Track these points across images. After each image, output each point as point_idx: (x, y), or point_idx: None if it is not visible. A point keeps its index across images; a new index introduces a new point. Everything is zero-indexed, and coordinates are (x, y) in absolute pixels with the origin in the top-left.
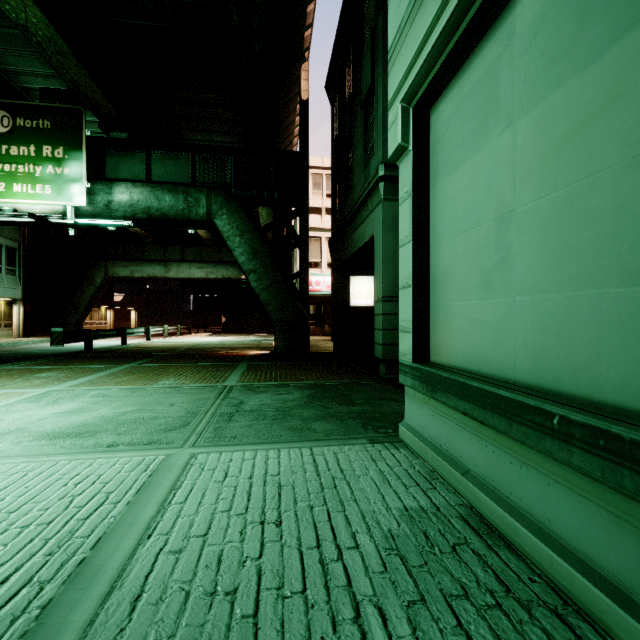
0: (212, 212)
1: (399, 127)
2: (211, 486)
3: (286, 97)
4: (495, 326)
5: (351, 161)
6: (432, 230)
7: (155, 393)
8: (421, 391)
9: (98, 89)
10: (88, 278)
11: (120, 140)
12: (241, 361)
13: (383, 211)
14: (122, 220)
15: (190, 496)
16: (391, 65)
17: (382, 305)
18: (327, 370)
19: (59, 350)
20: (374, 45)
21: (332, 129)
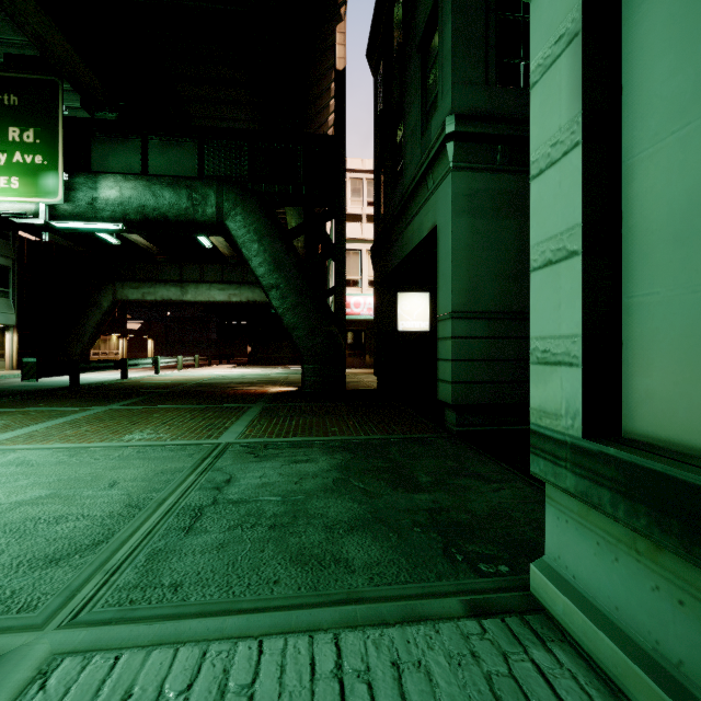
0: (223, 212)
1: None
2: None
3: (317, 70)
4: None
5: (401, 137)
6: (635, 112)
7: (104, 458)
8: (625, 520)
9: (71, 48)
10: (94, 301)
11: (109, 122)
12: (256, 402)
13: (452, 185)
14: (111, 223)
15: None
16: None
17: (451, 324)
18: (369, 416)
19: (44, 385)
20: None
21: (375, 106)
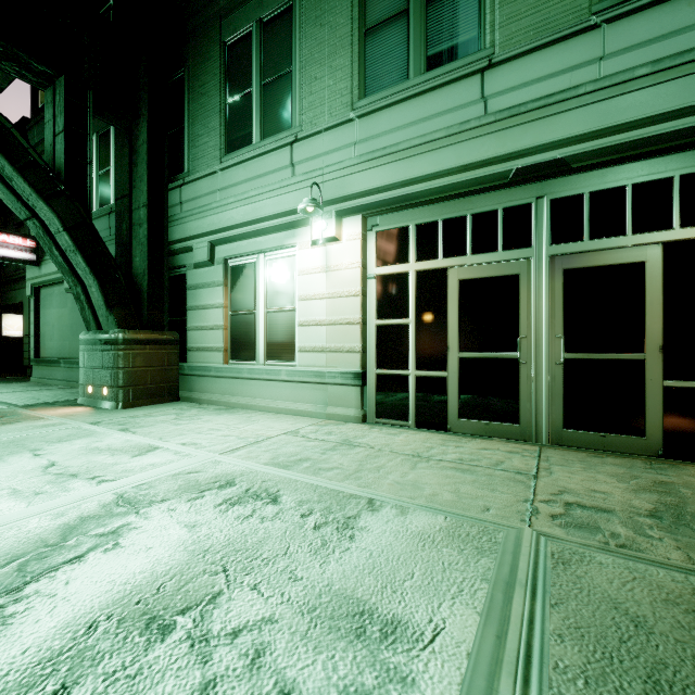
0: None
1: (30, 290)
2: None
3: None
4: (53, 347)
5: None
6: (42, 321)
7: None
8: (37, 365)
9: None
10: None
11: None
12: None
13: None
14: None
15: None
16: (28, 268)
17: (29, 339)
18: None
19: None
20: None
21: None
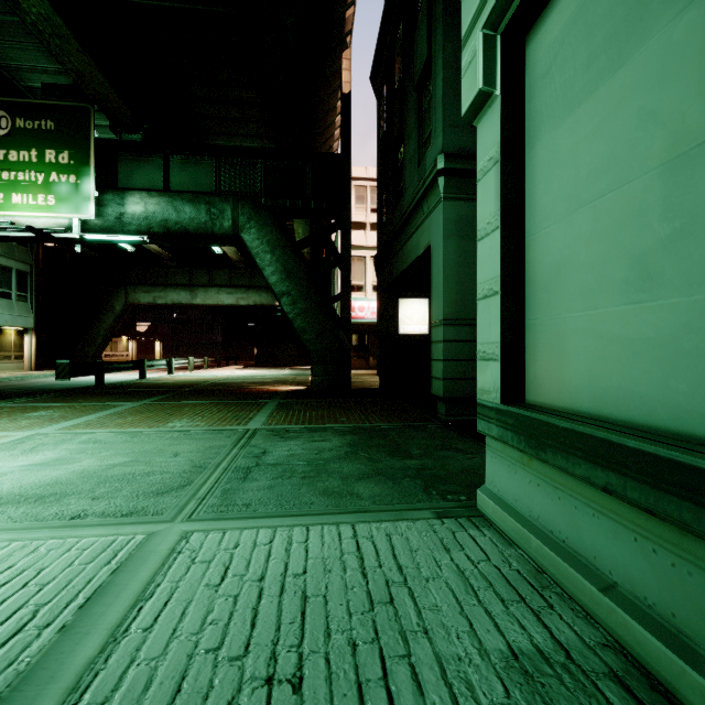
0: (239, 225)
1: (480, 65)
2: (199, 595)
3: (325, 92)
4: (662, 346)
5: (401, 160)
6: (530, 211)
7: (159, 438)
8: (516, 446)
9: (106, 81)
10: (107, 305)
11: (134, 143)
12: (271, 398)
13: (443, 213)
14: (136, 235)
15: (162, 615)
16: None
17: (442, 330)
18: (373, 410)
19: (69, 385)
20: (431, 10)
21: (378, 127)
